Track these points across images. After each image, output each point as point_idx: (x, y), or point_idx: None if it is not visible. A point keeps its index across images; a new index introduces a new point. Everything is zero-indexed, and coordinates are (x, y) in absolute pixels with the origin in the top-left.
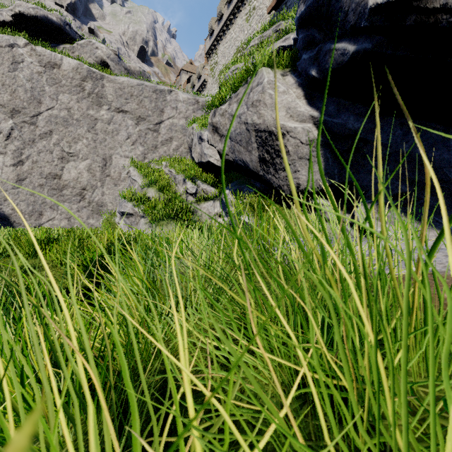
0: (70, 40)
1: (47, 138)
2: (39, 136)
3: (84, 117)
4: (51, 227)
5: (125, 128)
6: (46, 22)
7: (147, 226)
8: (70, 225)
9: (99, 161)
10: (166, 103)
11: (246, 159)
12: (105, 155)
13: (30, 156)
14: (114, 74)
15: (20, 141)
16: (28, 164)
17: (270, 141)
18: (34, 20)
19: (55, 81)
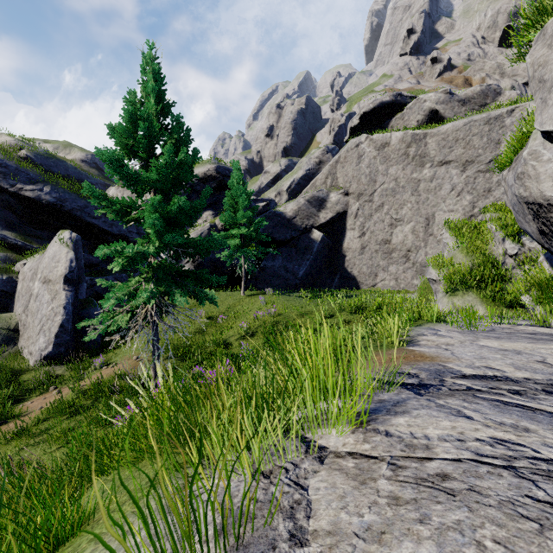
0: (401, 107)
1: (380, 210)
2: (374, 210)
3: (408, 182)
4: (383, 286)
5: (448, 181)
6: (381, 107)
7: (442, 295)
8: (397, 285)
9: (421, 221)
10: (504, 130)
11: (528, 230)
12: (427, 214)
13: (369, 228)
14: (438, 125)
15: (363, 217)
16: (368, 235)
17: (542, 213)
18: (373, 112)
19: (385, 158)
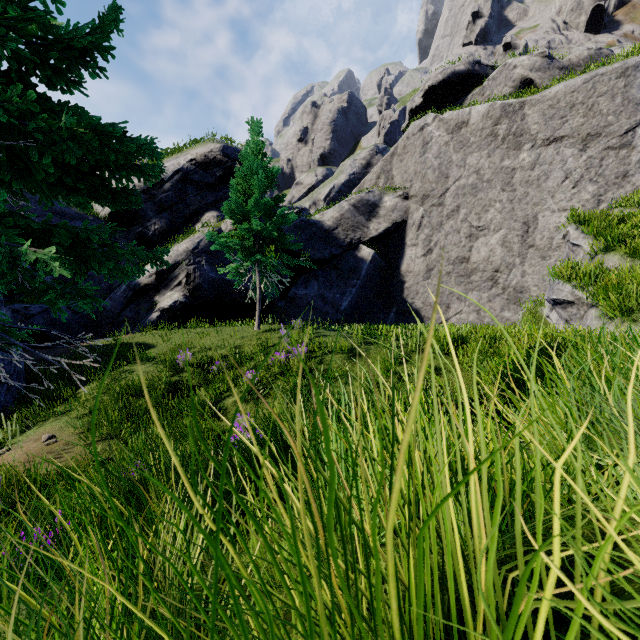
0: (480, 81)
1: (454, 216)
2: (446, 217)
3: (496, 174)
4: (458, 321)
5: (559, 166)
6: (453, 79)
7: (601, 322)
8: (480, 320)
9: (517, 228)
10: None
11: None
12: (526, 216)
13: (438, 242)
14: (541, 89)
15: (429, 228)
16: (436, 252)
17: None
18: (442, 86)
19: (462, 144)
